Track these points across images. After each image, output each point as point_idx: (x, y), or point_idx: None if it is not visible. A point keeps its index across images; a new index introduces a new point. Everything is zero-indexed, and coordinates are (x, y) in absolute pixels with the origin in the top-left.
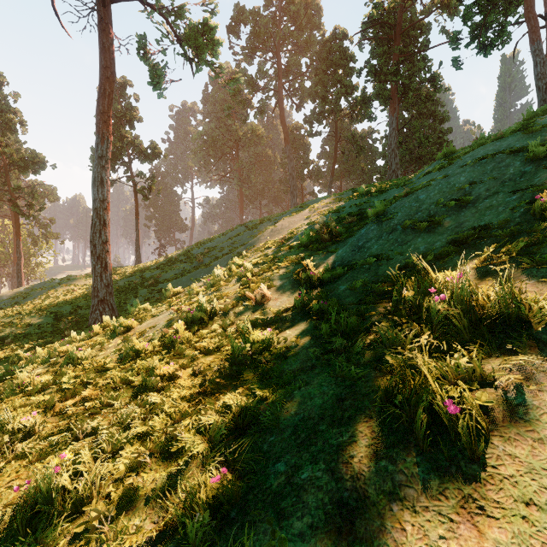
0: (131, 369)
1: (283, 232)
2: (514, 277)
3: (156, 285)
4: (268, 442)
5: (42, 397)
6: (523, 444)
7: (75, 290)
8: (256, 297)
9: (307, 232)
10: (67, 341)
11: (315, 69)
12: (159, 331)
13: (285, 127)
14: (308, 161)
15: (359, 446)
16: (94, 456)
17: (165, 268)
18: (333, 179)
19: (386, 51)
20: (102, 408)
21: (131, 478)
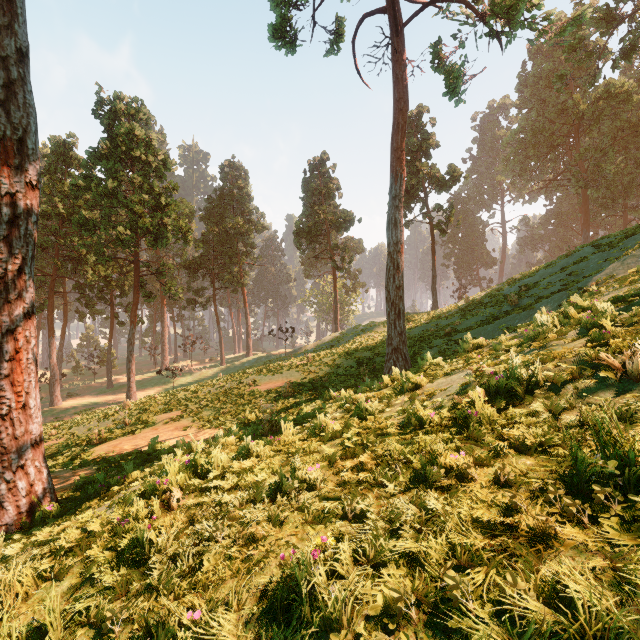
0: (411, 442)
1: None
2: None
3: (453, 334)
4: None
5: (329, 447)
6: None
7: (375, 336)
8: (627, 367)
9: None
10: (362, 388)
11: None
12: (450, 396)
13: None
14: None
15: None
16: (355, 554)
17: (464, 314)
18: None
19: None
20: (375, 485)
21: (383, 637)
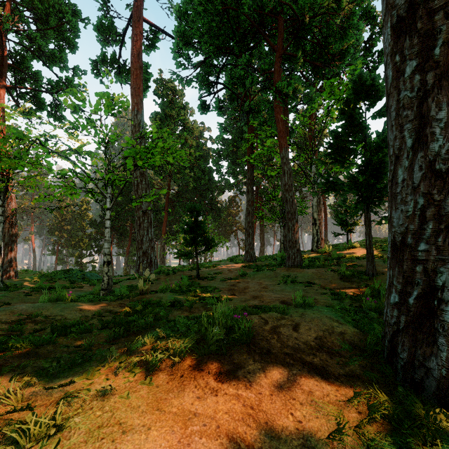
0: None
1: None
2: None
3: None
4: None
5: None
6: None
7: None
8: None
9: None
10: None
11: None
12: None
13: None
14: None
15: None
16: None
17: None
18: None
19: None
20: None
21: None
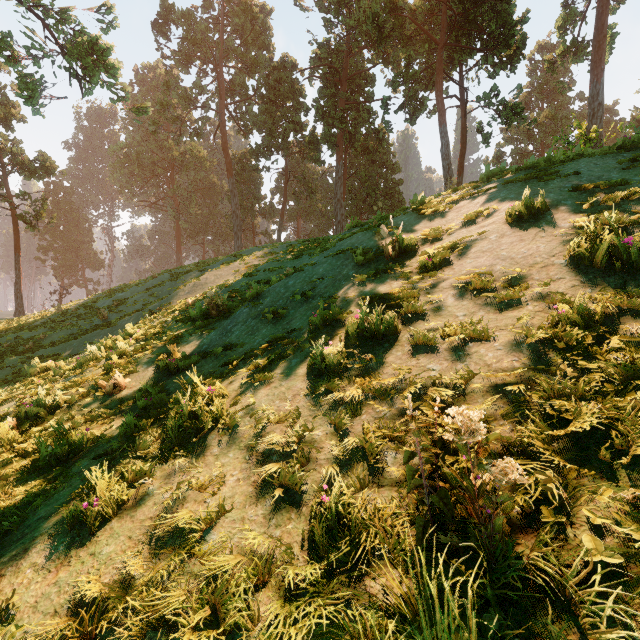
0: None
1: (206, 287)
2: (251, 387)
3: (36, 350)
4: (1, 541)
5: None
6: (124, 520)
7: None
8: (107, 388)
9: (198, 304)
10: None
11: (262, 96)
12: None
13: (228, 157)
14: (260, 197)
15: (45, 535)
16: None
17: (54, 326)
18: (289, 218)
19: (333, 95)
20: None
21: None
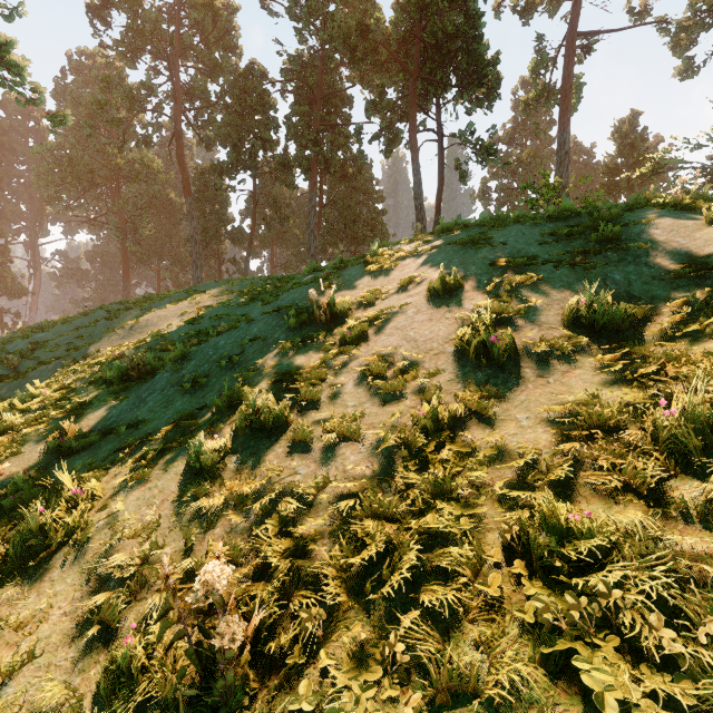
0: None
1: (147, 331)
2: (128, 486)
3: None
4: None
5: None
6: None
7: None
8: None
9: (117, 363)
10: None
11: (226, 106)
12: None
13: (185, 172)
14: (227, 219)
15: None
16: None
17: None
18: (262, 245)
19: (307, 113)
20: None
21: None
